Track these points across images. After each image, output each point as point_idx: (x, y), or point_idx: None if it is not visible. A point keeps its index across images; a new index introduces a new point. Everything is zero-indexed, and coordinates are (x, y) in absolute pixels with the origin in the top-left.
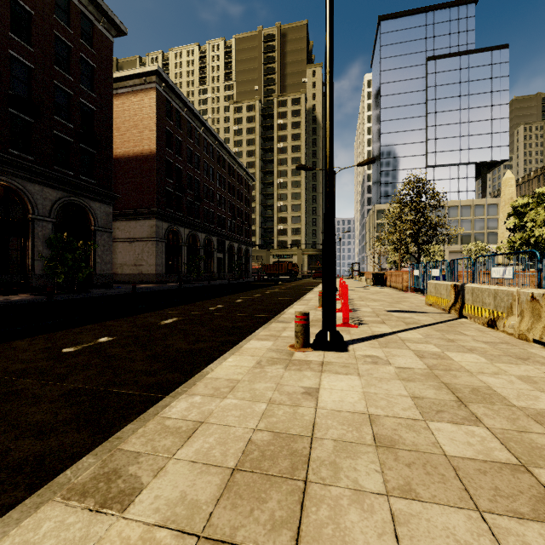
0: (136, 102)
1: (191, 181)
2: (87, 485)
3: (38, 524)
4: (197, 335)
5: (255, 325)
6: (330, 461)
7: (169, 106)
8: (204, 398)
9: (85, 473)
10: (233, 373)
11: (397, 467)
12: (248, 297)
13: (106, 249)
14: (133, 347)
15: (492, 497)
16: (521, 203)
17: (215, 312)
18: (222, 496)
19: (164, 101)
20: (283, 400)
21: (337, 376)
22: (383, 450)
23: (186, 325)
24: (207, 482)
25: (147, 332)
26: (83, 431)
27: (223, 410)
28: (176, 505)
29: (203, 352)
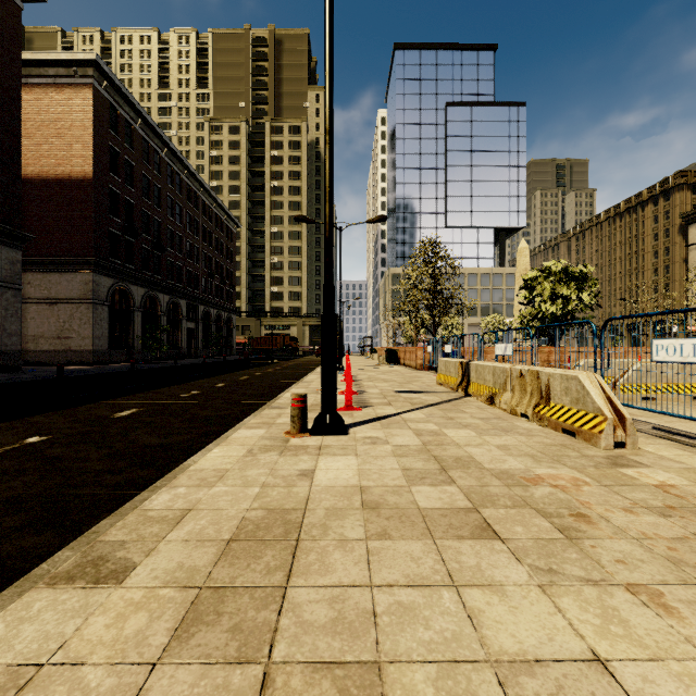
0: (61, 101)
1: (148, 222)
2: (72, 572)
3: (28, 605)
4: (170, 428)
5: (244, 413)
6: (321, 523)
7: (115, 113)
8: (190, 489)
9: (66, 564)
10: (221, 463)
11: (378, 521)
12: (232, 380)
13: (11, 314)
14: (82, 446)
15: (446, 530)
16: (531, 277)
17: (190, 400)
18: (220, 559)
19: (107, 106)
20: (277, 483)
21: (335, 458)
22: (369, 510)
23: (152, 417)
24: (203, 553)
25: (98, 428)
26: (45, 533)
27: (213, 497)
28: (175, 572)
29: (180, 446)
